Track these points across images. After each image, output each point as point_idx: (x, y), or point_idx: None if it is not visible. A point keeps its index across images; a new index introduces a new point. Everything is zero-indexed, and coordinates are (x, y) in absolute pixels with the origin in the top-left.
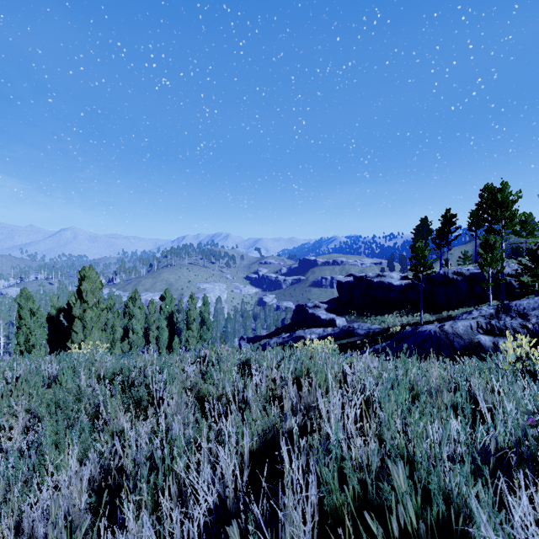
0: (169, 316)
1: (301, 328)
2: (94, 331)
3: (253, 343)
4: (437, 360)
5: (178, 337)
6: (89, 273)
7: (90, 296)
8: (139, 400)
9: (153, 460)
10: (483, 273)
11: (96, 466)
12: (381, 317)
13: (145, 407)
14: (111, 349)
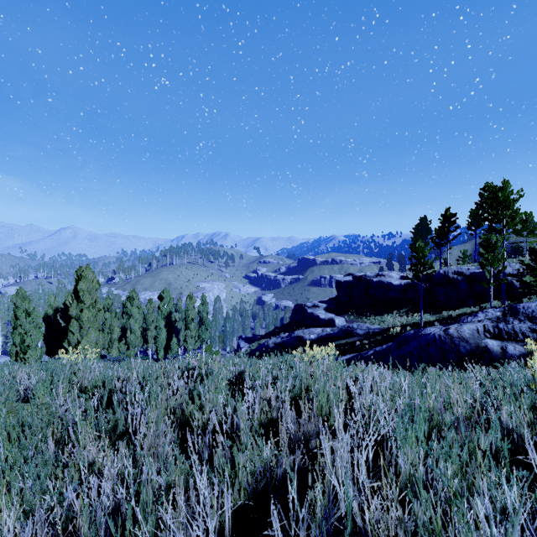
0: (167, 315)
1: (300, 328)
2: (91, 331)
3: (251, 342)
4: (442, 365)
5: (176, 336)
6: (86, 272)
7: (87, 296)
8: (114, 424)
9: (117, 515)
10: (484, 272)
11: (43, 526)
12: (381, 317)
13: (121, 432)
14: (108, 349)
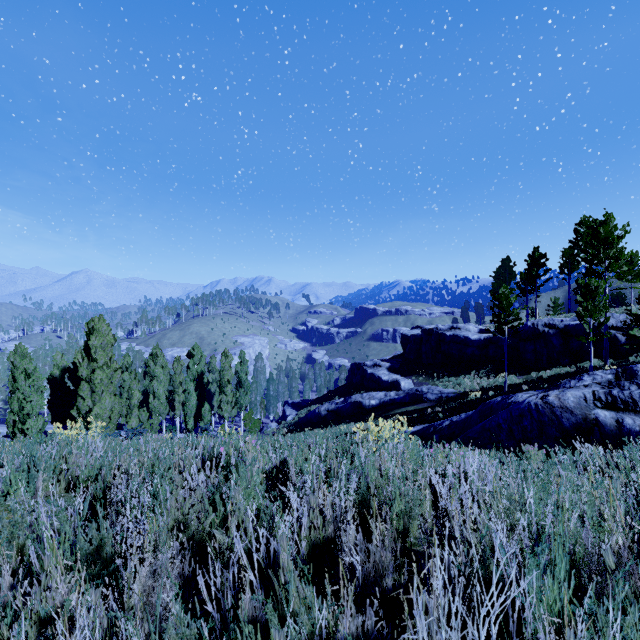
0: (198, 377)
1: (358, 392)
2: (105, 396)
3: (299, 409)
4: (539, 442)
5: (209, 401)
6: (99, 325)
7: (100, 354)
8: (99, 545)
9: None
10: (581, 325)
11: None
12: (456, 379)
13: (110, 555)
14: (127, 417)
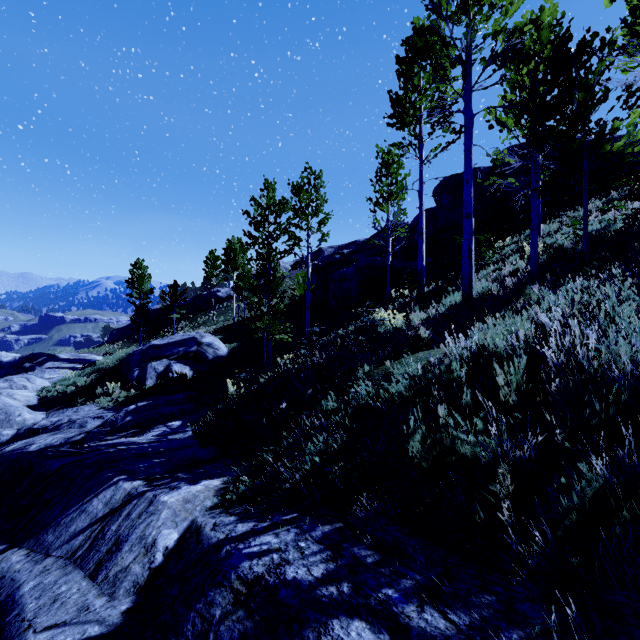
0: None
1: None
2: None
3: None
4: None
5: None
6: None
7: None
8: None
9: None
10: None
11: None
12: None
13: None
14: None
